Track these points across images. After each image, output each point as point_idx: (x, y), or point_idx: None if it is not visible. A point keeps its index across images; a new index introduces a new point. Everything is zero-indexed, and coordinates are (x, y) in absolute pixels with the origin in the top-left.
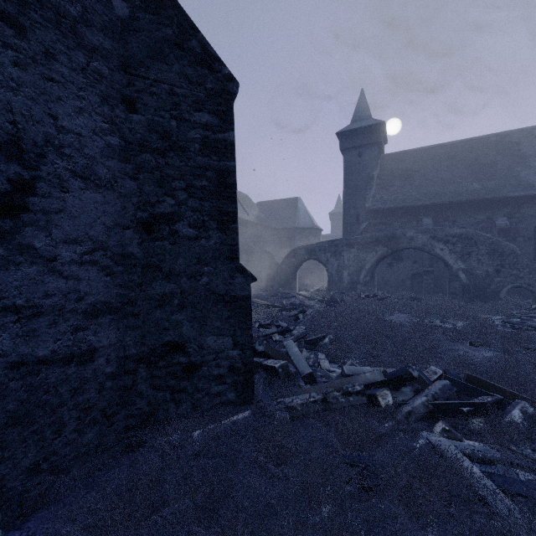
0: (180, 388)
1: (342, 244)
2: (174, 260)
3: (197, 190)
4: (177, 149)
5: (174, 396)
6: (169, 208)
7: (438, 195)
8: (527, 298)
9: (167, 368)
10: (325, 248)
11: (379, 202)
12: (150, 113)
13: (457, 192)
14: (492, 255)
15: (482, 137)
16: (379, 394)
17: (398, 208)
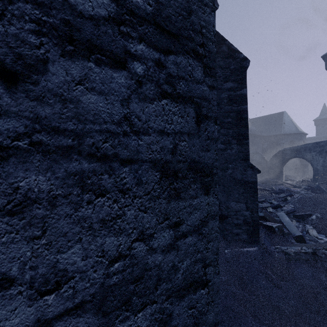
0: None
1: None
2: None
3: (225, 124)
4: None
5: None
6: None
7: None
8: None
9: None
10: (310, 148)
11: None
12: None
13: None
14: None
15: None
16: None
17: None
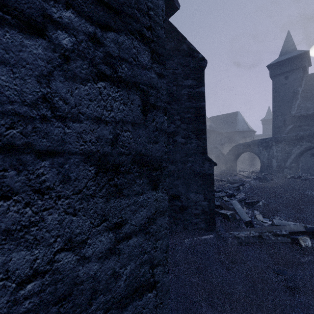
0: (177, 217)
1: (271, 141)
2: (175, 155)
3: (185, 119)
4: (176, 100)
5: (175, 221)
6: (172, 129)
7: None
8: None
9: (171, 206)
10: (258, 144)
11: (303, 109)
12: None
13: None
14: None
15: None
16: (300, 239)
17: None
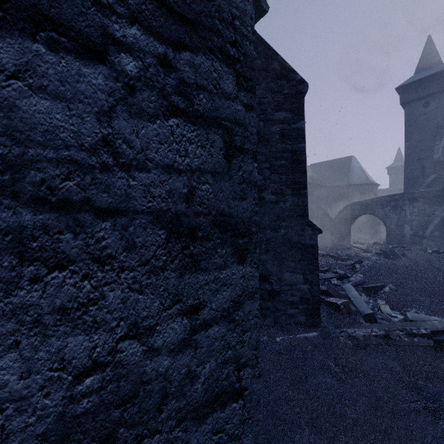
0: (265, 306)
1: (403, 198)
2: (262, 218)
3: (277, 168)
4: (264, 141)
5: (262, 311)
6: (258, 182)
7: None
8: None
9: None
10: (382, 203)
11: None
12: None
13: None
14: None
15: None
16: None
17: None
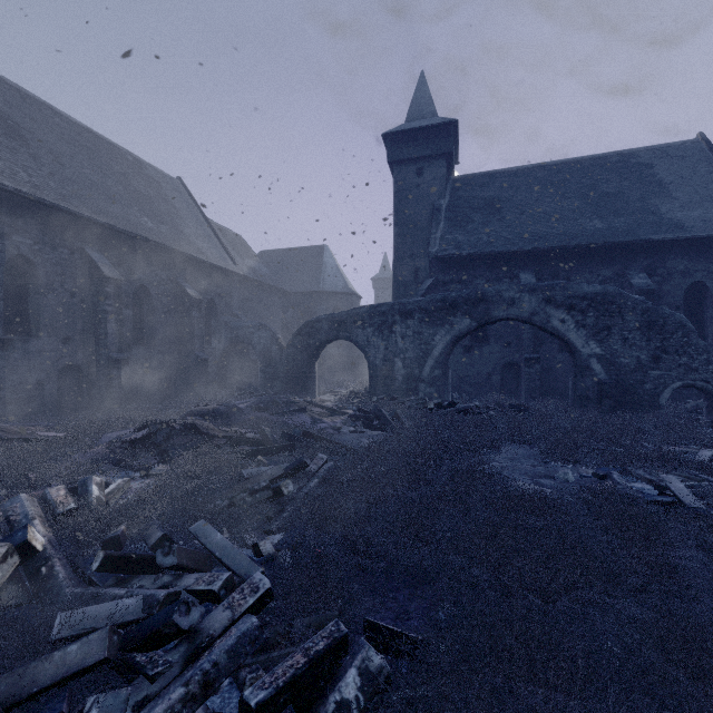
0: None
1: (392, 311)
2: None
3: None
4: None
5: None
6: None
7: (542, 237)
8: (674, 402)
9: None
10: (364, 318)
11: (452, 246)
12: None
13: (571, 232)
14: (647, 330)
15: (598, 156)
16: None
17: (481, 256)
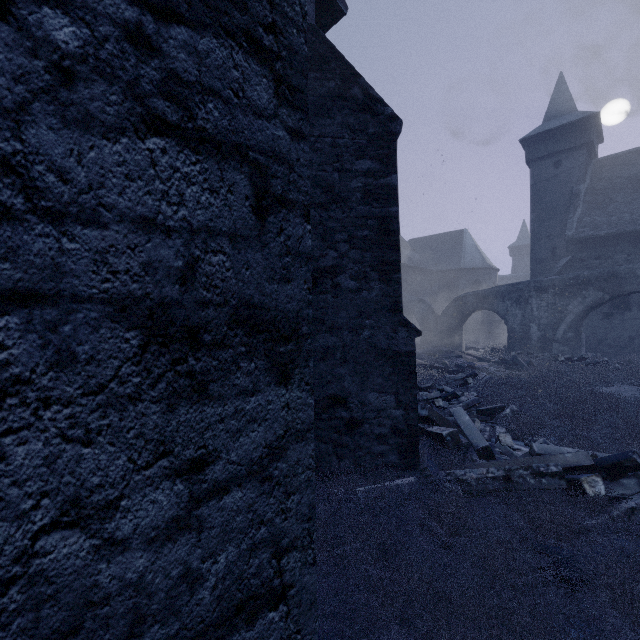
0: (342, 442)
1: (528, 288)
2: (336, 314)
3: (358, 241)
4: (339, 201)
5: (336, 450)
6: (332, 261)
7: None
8: None
9: (330, 421)
10: (503, 294)
11: (589, 227)
12: (314, 169)
13: None
14: None
15: None
16: (585, 480)
17: (621, 233)
